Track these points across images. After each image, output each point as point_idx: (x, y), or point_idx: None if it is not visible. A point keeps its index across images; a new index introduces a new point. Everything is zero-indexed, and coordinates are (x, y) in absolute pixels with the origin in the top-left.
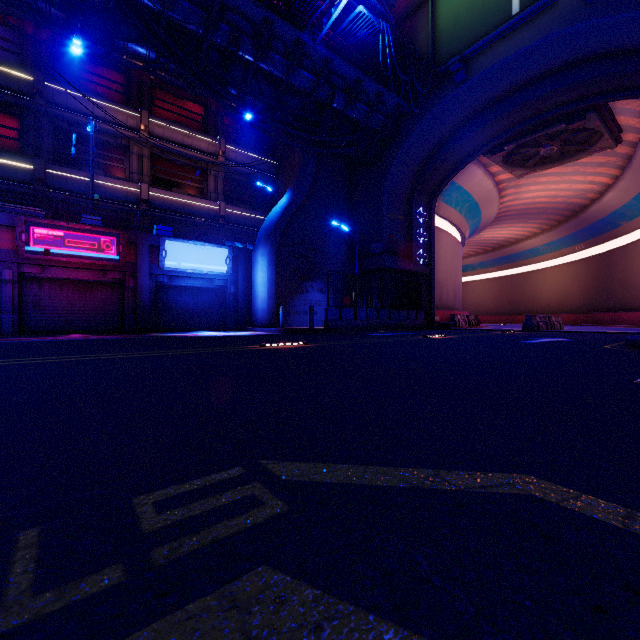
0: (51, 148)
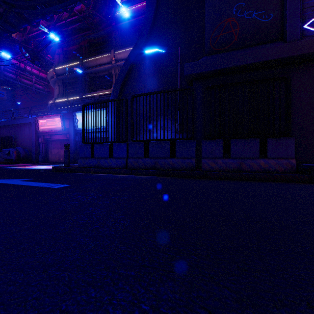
0: (89, 87)
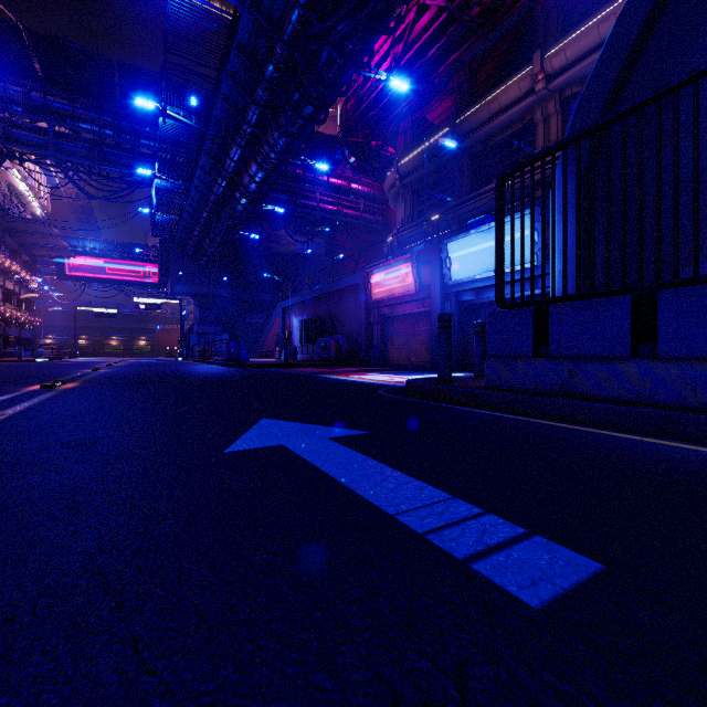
0: (470, 181)
